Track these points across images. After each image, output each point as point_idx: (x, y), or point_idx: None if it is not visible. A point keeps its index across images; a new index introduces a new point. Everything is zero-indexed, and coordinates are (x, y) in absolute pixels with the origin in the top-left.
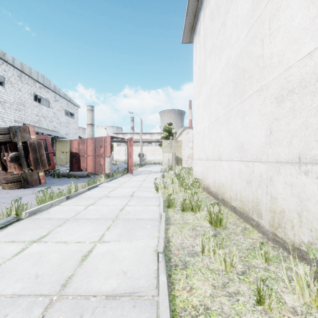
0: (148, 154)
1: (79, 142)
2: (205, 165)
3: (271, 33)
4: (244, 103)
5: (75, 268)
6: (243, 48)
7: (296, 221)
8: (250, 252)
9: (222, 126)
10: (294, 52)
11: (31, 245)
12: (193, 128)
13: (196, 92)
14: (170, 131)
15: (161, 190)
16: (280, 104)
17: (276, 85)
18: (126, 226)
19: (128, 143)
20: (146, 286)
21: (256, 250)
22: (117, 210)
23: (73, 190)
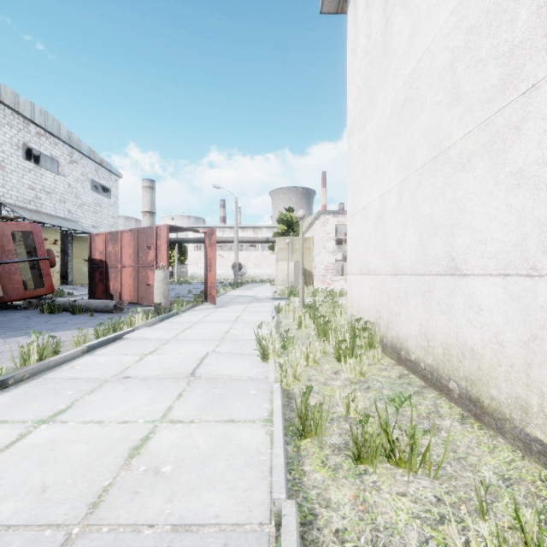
0: (250, 264)
1: (107, 239)
2: (389, 287)
3: None
4: None
5: None
6: None
7: None
8: None
9: (467, 168)
10: None
11: None
12: (335, 213)
13: (356, 116)
14: (290, 223)
15: (274, 356)
16: None
17: None
18: None
19: (207, 241)
20: None
21: None
22: (119, 453)
23: (34, 357)
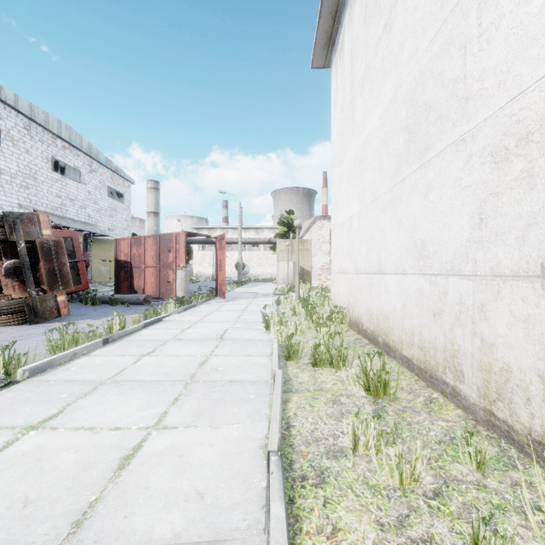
0: (252, 264)
1: (132, 243)
2: (354, 282)
3: (482, 31)
4: (427, 168)
5: (104, 483)
6: (426, 66)
7: (536, 390)
8: (445, 448)
9: (385, 212)
10: (531, 64)
11: (24, 435)
12: (329, 219)
13: (337, 153)
14: (291, 225)
15: (274, 327)
16: (501, 165)
17: (492, 129)
18: (210, 396)
19: (218, 245)
20: (244, 528)
21: (456, 444)
22: (194, 364)
23: (116, 328)
